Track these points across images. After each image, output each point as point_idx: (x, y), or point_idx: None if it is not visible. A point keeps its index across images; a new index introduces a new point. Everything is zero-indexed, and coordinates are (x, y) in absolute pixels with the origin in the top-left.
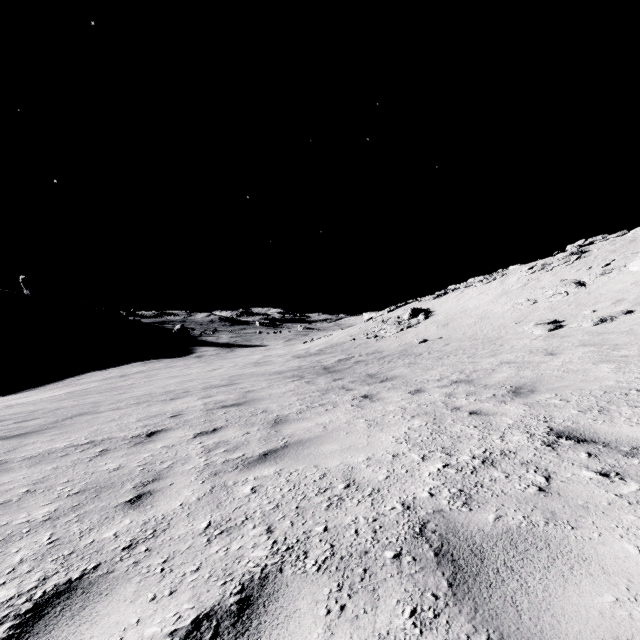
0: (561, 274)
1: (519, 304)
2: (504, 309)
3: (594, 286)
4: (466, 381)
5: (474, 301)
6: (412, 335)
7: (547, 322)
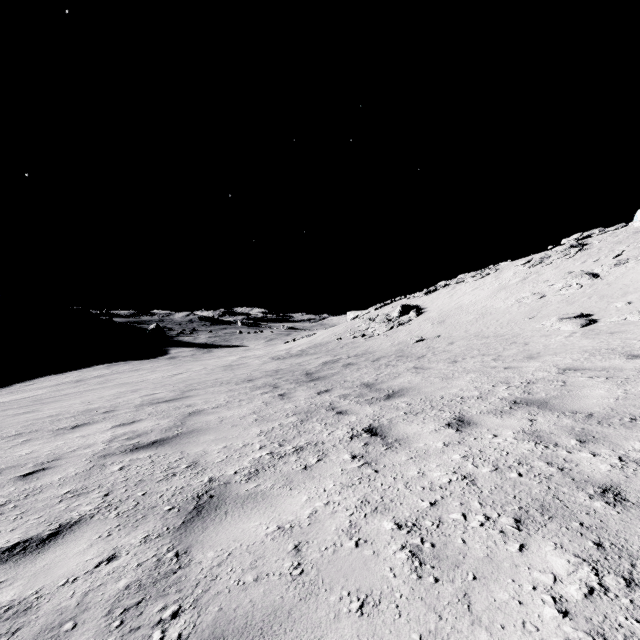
0: (564, 267)
1: (524, 298)
2: (507, 304)
3: (611, 277)
4: (536, 402)
5: (469, 297)
6: (405, 333)
7: (572, 316)
